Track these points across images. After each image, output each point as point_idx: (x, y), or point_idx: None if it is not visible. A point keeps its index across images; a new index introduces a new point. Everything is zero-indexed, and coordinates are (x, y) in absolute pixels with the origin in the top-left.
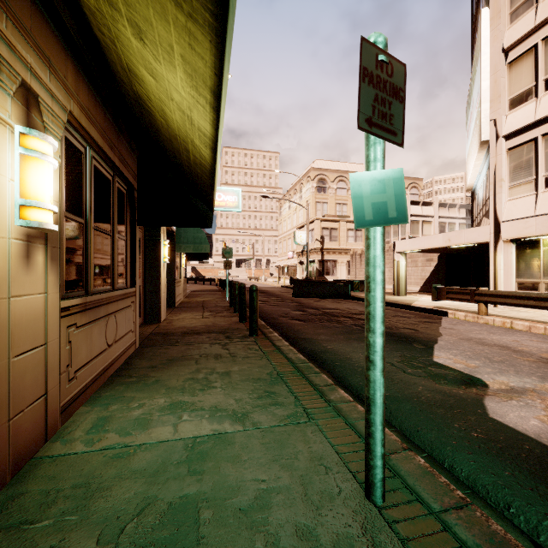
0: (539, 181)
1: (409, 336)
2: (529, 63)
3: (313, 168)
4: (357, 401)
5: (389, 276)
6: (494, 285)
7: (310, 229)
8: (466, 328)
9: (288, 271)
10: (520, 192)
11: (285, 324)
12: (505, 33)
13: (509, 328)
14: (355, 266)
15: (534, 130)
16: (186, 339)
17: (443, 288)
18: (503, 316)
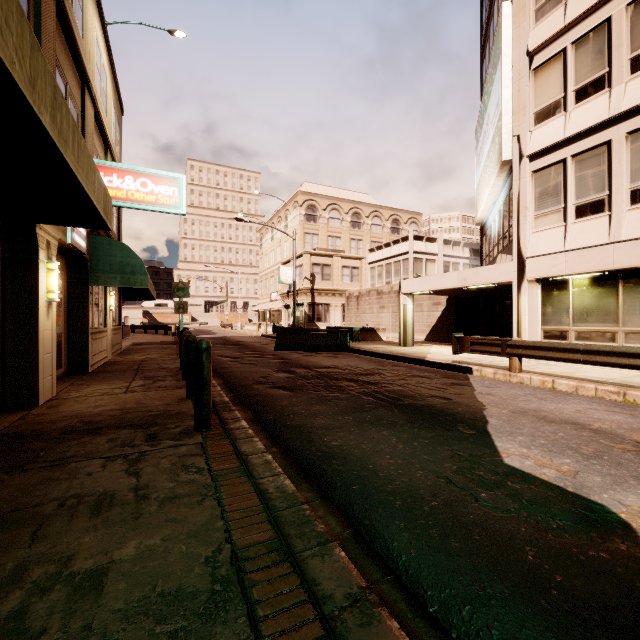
0: (569, 211)
1: (445, 410)
2: (557, 71)
3: (302, 191)
4: (417, 614)
5: (390, 322)
6: (518, 333)
7: (298, 265)
8: (506, 392)
9: (271, 316)
10: (546, 223)
11: (262, 398)
12: (530, 34)
13: (554, 390)
14: (351, 311)
15: (563, 150)
16: (60, 449)
17: (467, 337)
18: (538, 372)
